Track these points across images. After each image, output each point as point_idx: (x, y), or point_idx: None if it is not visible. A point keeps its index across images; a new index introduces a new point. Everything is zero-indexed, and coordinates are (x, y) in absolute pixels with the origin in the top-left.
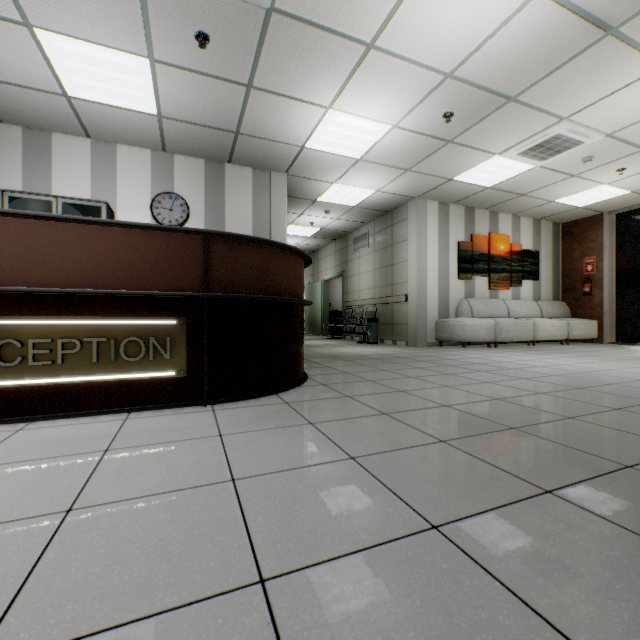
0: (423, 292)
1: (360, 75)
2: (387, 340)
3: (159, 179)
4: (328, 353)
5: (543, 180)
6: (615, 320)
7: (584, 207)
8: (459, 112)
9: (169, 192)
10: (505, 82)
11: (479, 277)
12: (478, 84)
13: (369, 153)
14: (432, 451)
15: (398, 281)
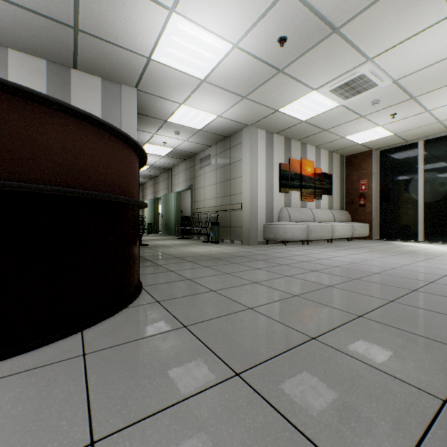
0: (255, 201)
1: None
2: (226, 239)
3: None
4: (176, 253)
5: (342, 118)
6: (379, 223)
7: (362, 144)
8: (292, 38)
9: None
10: (334, 8)
11: (294, 191)
12: (312, 5)
13: (212, 74)
14: None
15: (235, 192)
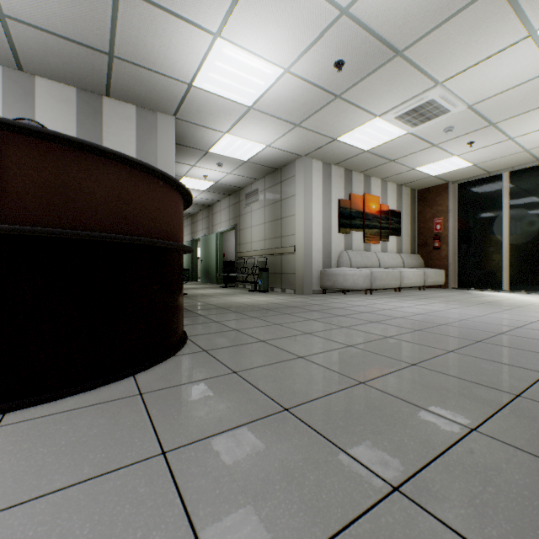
0: (309, 244)
1: None
2: (277, 288)
3: (14, 102)
4: (219, 303)
5: (411, 147)
6: (457, 270)
7: (436, 176)
8: (350, 62)
9: (27, 119)
10: (396, 30)
11: (356, 232)
12: (371, 28)
13: (261, 101)
14: (394, 538)
15: (287, 233)
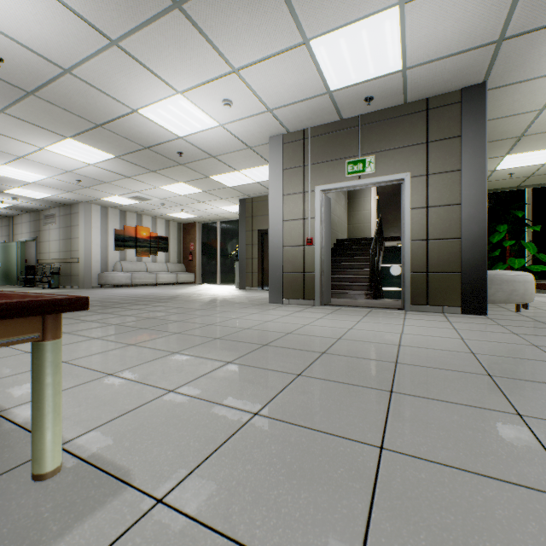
0: (90, 257)
1: (19, 162)
2: (68, 286)
3: None
4: None
5: (152, 207)
6: (202, 273)
7: (185, 219)
8: (84, 181)
9: None
10: (99, 178)
11: (130, 249)
12: (87, 176)
13: (38, 182)
14: None
15: (75, 249)
